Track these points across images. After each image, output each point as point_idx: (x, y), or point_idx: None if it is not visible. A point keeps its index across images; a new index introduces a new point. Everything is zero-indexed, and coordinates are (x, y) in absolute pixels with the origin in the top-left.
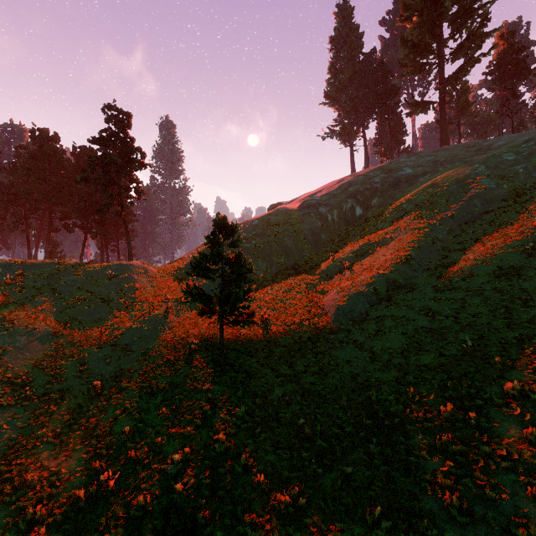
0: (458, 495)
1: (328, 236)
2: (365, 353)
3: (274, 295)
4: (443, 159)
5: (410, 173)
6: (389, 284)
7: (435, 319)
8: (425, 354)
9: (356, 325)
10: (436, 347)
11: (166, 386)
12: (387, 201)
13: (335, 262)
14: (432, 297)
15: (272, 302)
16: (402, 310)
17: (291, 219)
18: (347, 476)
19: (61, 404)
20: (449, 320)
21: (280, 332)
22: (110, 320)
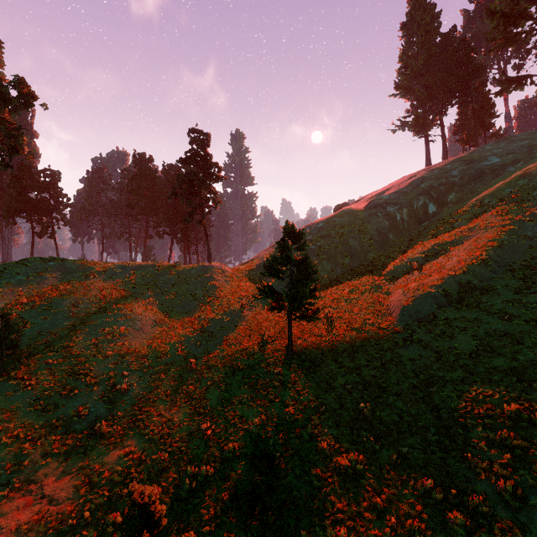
0: (513, 483)
1: (397, 236)
2: (430, 352)
3: (338, 294)
4: None
5: (497, 163)
6: (462, 286)
7: (511, 323)
8: (495, 357)
9: (422, 326)
10: (510, 351)
11: (244, 367)
12: (466, 196)
13: (402, 263)
14: (511, 300)
15: (336, 301)
16: (474, 312)
17: (356, 220)
18: (403, 455)
19: (168, 373)
20: (529, 324)
21: (344, 329)
22: (198, 312)
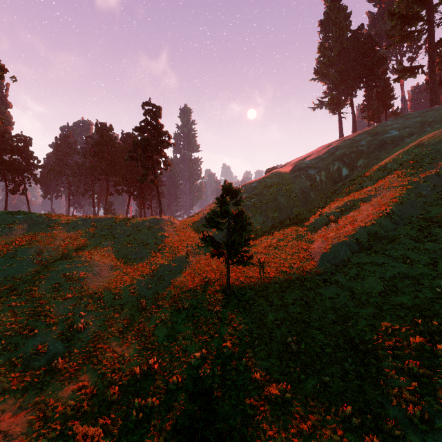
0: (420, 408)
1: (316, 194)
2: (346, 292)
3: (269, 243)
4: (431, 119)
5: (396, 135)
6: (370, 235)
7: (412, 266)
8: (400, 296)
9: (338, 269)
10: (412, 290)
11: (188, 306)
12: (372, 161)
13: (322, 216)
14: (411, 247)
15: (267, 249)
16: (381, 257)
17: (283, 181)
18: (325, 383)
19: (121, 313)
20: (426, 267)
21: (274, 272)
22: (149, 258)
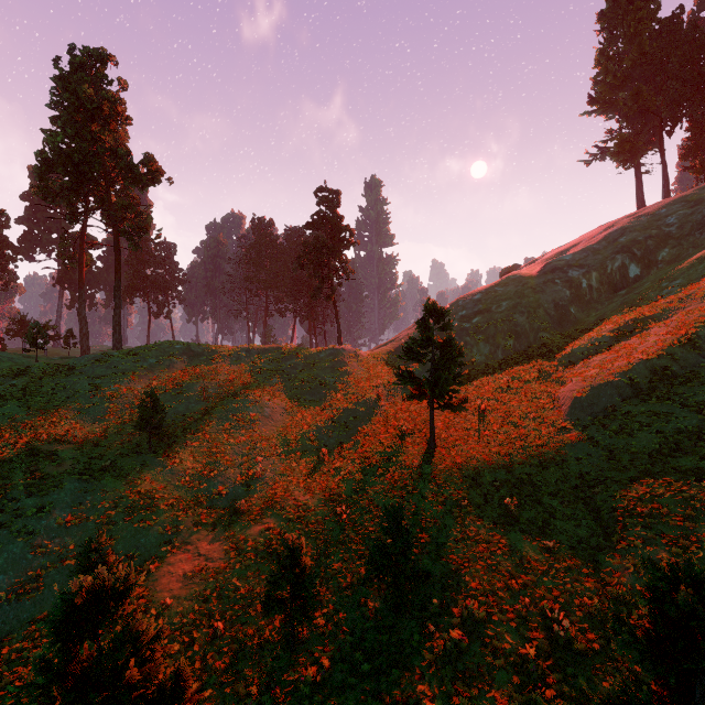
0: None
1: (581, 309)
2: (601, 451)
3: (496, 383)
4: None
5: None
6: (655, 373)
7: None
8: (681, 457)
9: (596, 421)
10: (701, 450)
11: (380, 459)
12: (686, 252)
13: (583, 344)
14: None
15: (492, 392)
16: (665, 405)
17: (525, 290)
18: (548, 549)
19: (300, 462)
20: None
21: (498, 423)
22: (329, 401)
